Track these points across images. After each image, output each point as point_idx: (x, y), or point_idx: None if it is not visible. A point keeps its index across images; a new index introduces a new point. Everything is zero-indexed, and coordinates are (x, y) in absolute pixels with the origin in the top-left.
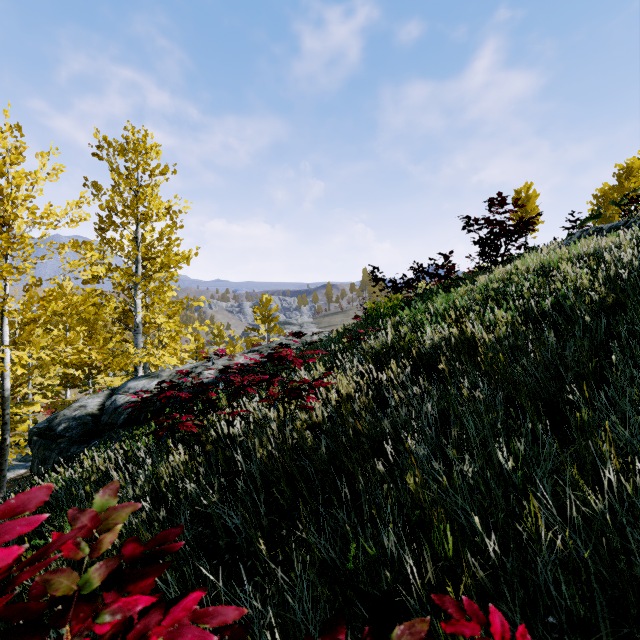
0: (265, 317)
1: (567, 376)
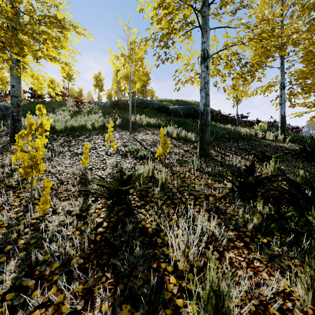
0: None
1: None
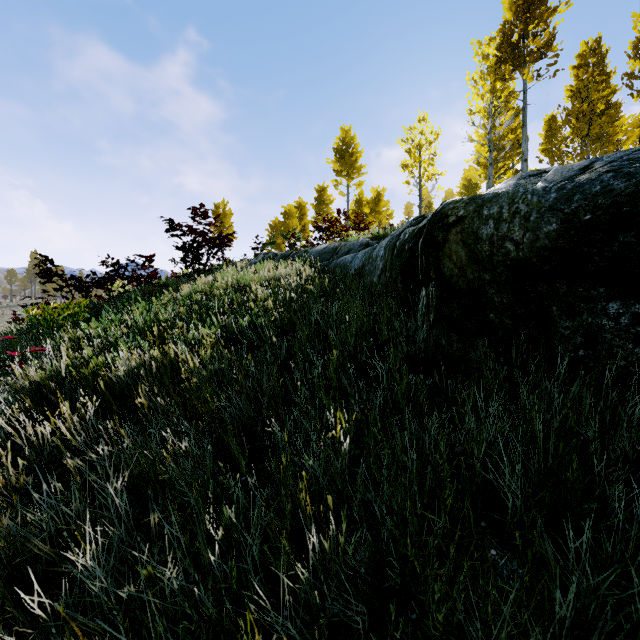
0: None
1: (263, 396)
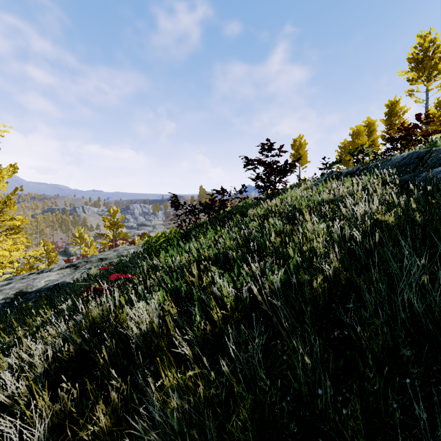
0: (112, 225)
1: None
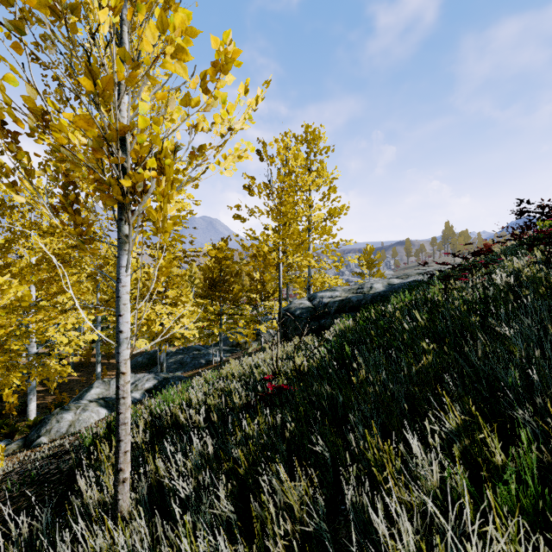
0: (369, 263)
1: None
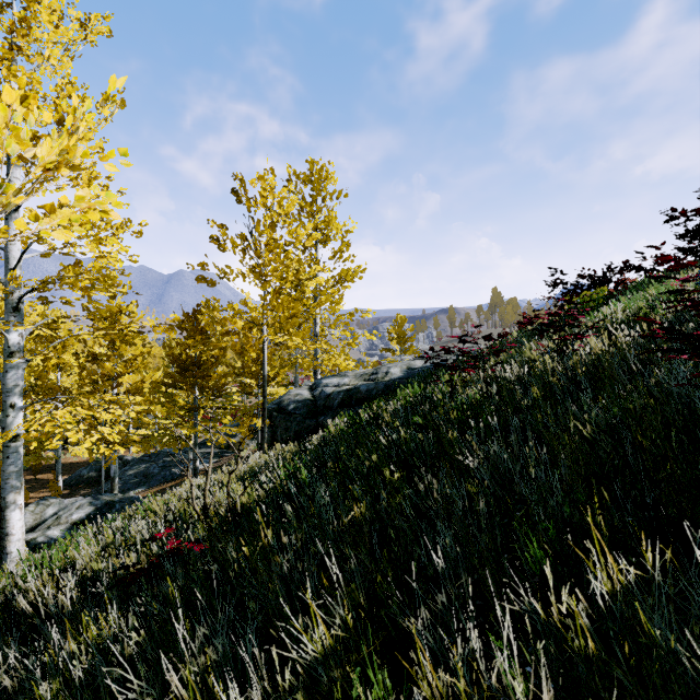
0: (400, 337)
1: None
